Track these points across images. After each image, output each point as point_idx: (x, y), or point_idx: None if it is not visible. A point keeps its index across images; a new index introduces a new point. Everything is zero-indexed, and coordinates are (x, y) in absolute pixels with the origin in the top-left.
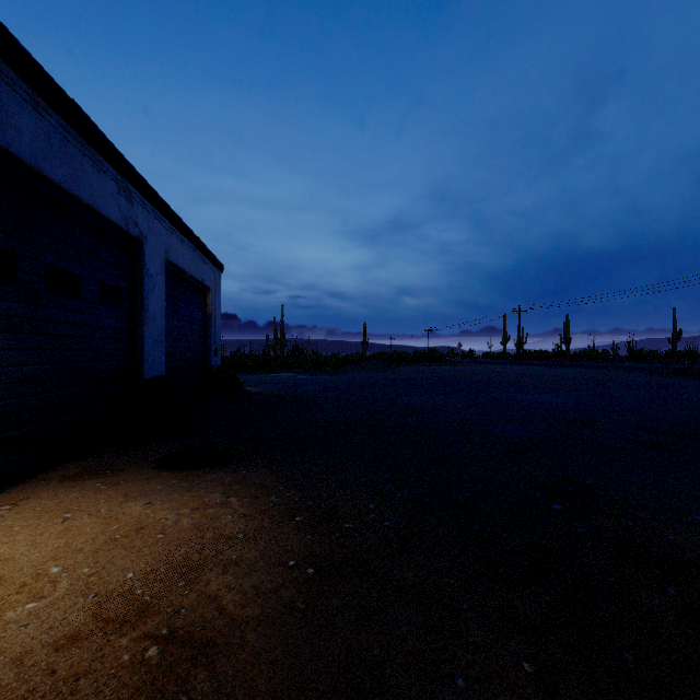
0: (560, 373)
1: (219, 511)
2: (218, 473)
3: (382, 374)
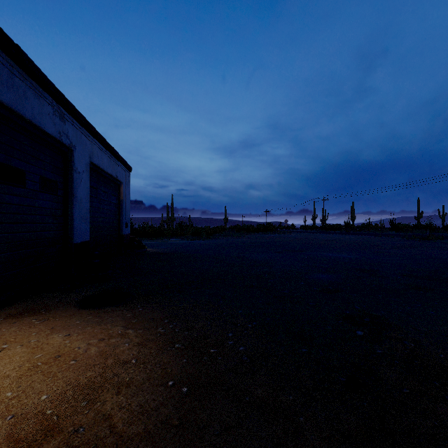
0: (350, 238)
1: (119, 340)
2: (122, 310)
3: (236, 239)
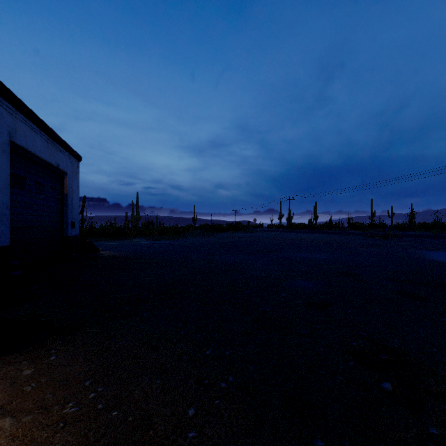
0: (316, 237)
1: None
2: (19, 362)
3: (205, 239)
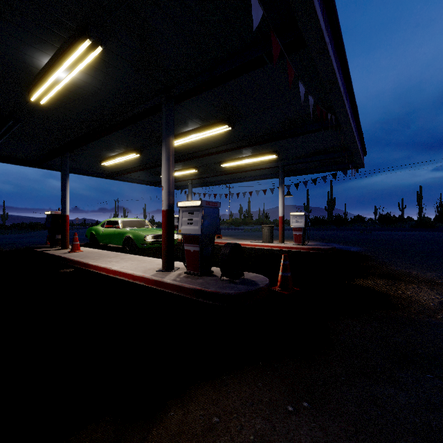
0: None
1: None
2: None
3: (14, 235)
